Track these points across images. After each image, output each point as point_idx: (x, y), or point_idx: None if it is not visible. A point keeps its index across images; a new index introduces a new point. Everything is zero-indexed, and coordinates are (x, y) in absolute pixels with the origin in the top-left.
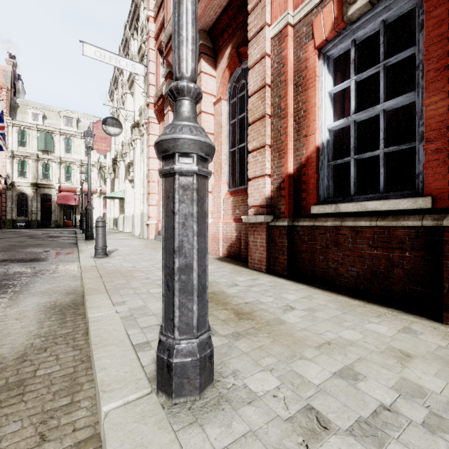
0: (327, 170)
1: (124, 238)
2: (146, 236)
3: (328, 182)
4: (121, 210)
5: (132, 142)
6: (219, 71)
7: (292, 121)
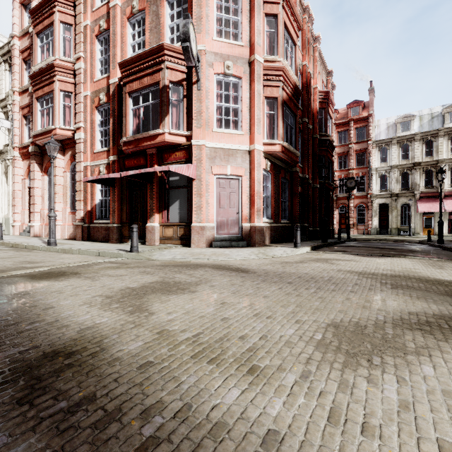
0: (99, 210)
1: None
2: (12, 233)
3: (99, 214)
4: None
5: None
6: (66, 158)
7: (90, 194)
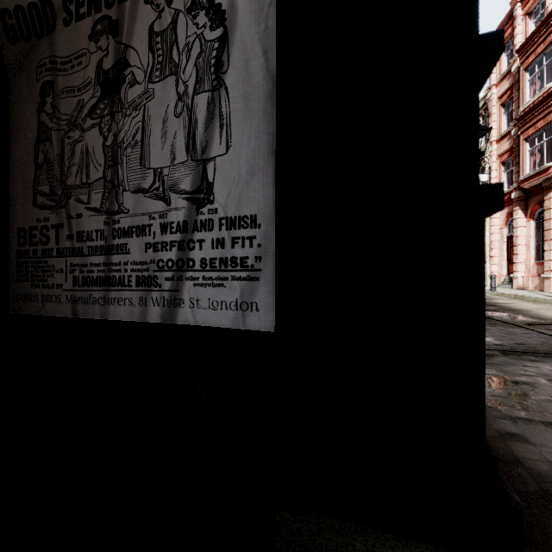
0: None
1: None
2: (488, 284)
3: None
4: None
5: None
6: None
7: None
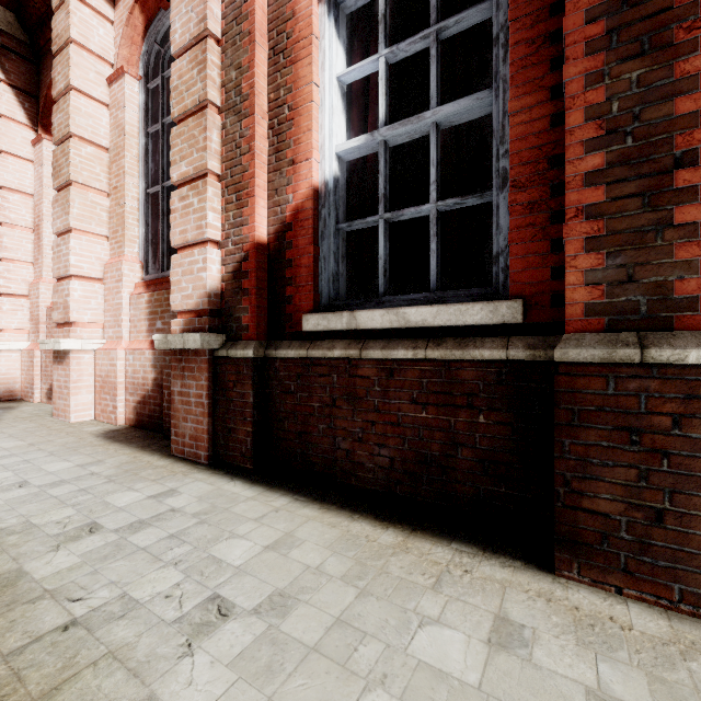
0: (336, 240)
1: None
2: None
3: (338, 267)
4: None
5: None
6: (123, 11)
7: (265, 128)
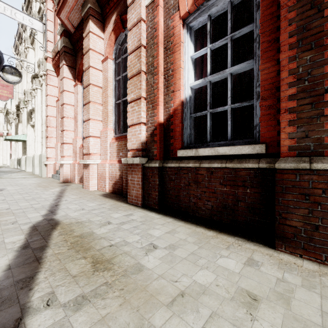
0: (190, 120)
1: (21, 177)
2: (44, 174)
3: (190, 131)
4: (23, 151)
5: (32, 91)
6: (107, 34)
7: (162, 78)
